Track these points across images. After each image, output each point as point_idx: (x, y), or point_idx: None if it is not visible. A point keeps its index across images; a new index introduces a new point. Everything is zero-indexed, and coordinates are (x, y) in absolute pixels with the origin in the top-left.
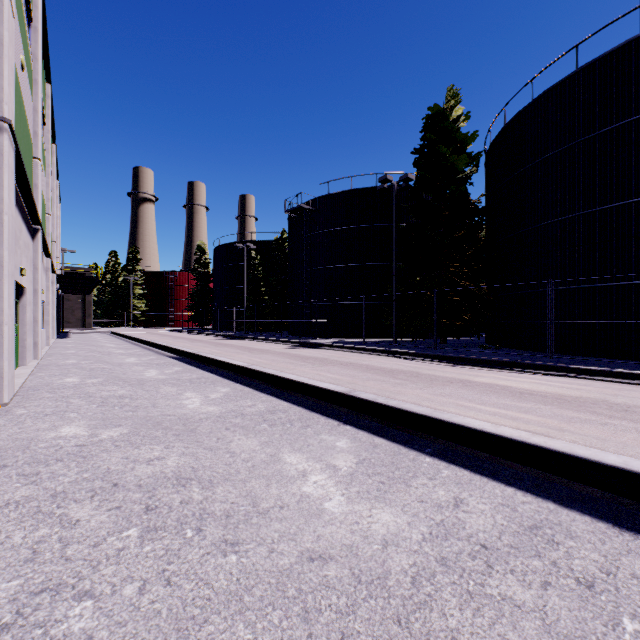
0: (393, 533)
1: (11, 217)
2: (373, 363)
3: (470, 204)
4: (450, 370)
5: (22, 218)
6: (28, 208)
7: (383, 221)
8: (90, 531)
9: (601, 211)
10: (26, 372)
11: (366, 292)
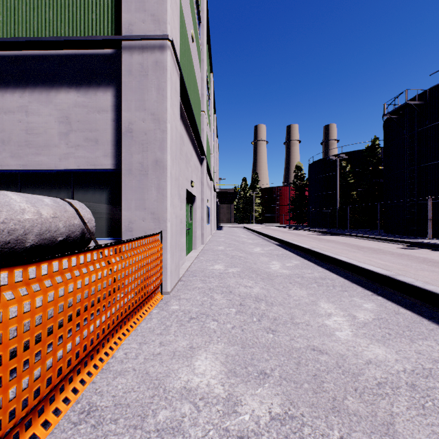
0: None
1: (174, 129)
2: None
3: None
4: None
5: (192, 147)
6: (197, 141)
7: None
8: None
9: None
10: (194, 255)
11: None
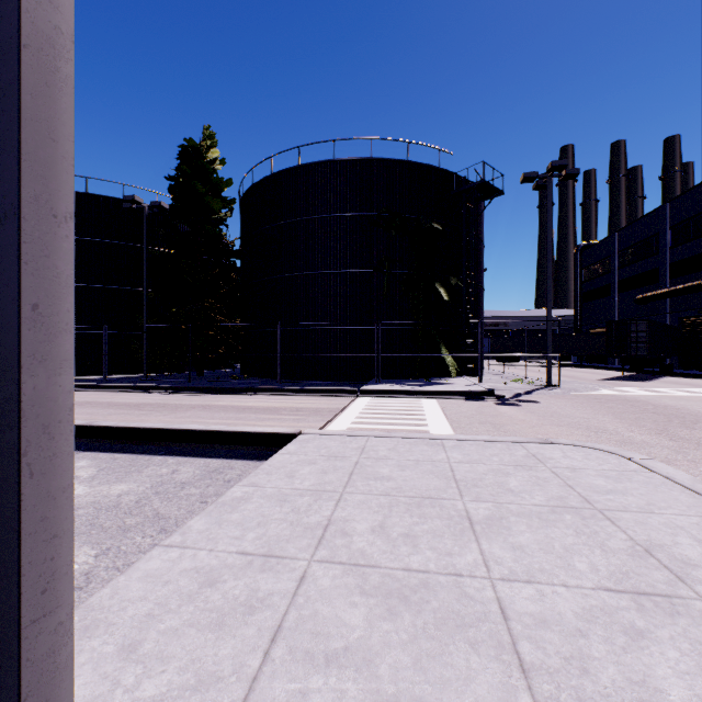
0: (127, 492)
1: None
2: (117, 400)
3: (225, 245)
4: (197, 399)
5: None
6: None
7: (132, 240)
8: None
9: (313, 275)
10: None
11: (109, 320)
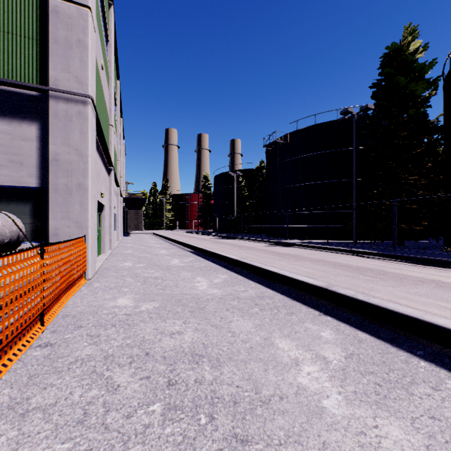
0: None
1: (93, 159)
2: (339, 260)
3: (428, 124)
4: (416, 270)
5: (102, 162)
6: (105, 156)
7: (343, 146)
8: (125, 399)
9: None
10: (104, 258)
11: (328, 203)
